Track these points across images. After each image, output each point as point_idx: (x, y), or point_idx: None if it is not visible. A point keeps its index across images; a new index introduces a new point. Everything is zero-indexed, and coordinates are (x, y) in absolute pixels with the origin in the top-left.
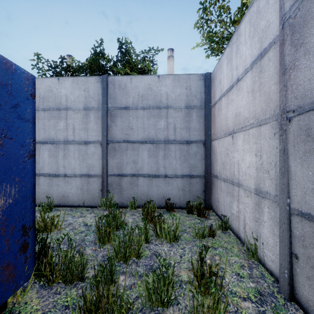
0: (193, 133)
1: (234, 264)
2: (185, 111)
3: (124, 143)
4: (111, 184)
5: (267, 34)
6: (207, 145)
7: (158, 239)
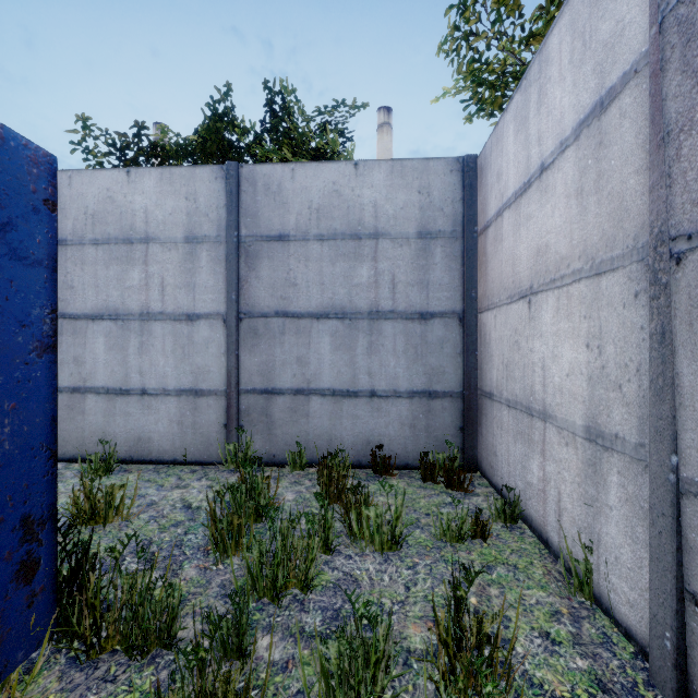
0: (435, 294)
1: (536, 609)
2: (417, 244)
3: (278, 319)
4: (247, 411)
5: (616, 52)
6: (468, 322)
7: (353, 544)
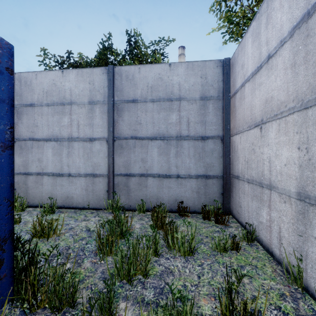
0: (209, 127)
1: (271, 292)
2: (200, 103)
3: (132, 140)
4: (117, 184)
5: None
6: (225, 141)
7: (169, 252)
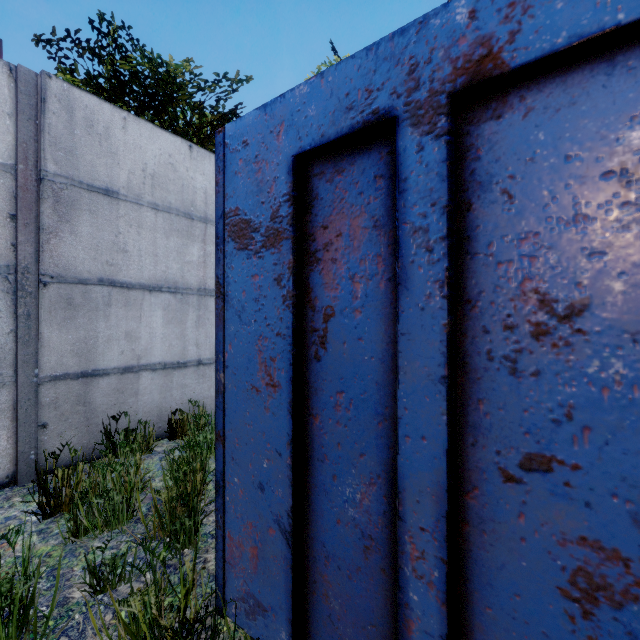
0: None
1: None
2: None
3: None
4: None
5: None
6: None
7: None
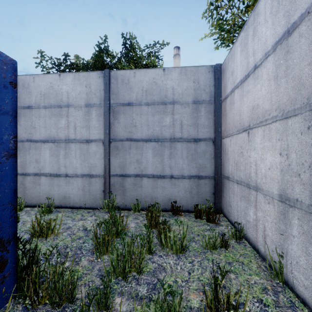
0: (201, 130)
1: (255, 286)
2: (192, 106)
3: (127, 142)
4: (113, 184)
5: (297, 4)
6: (217, 143)
7: (162, 250)
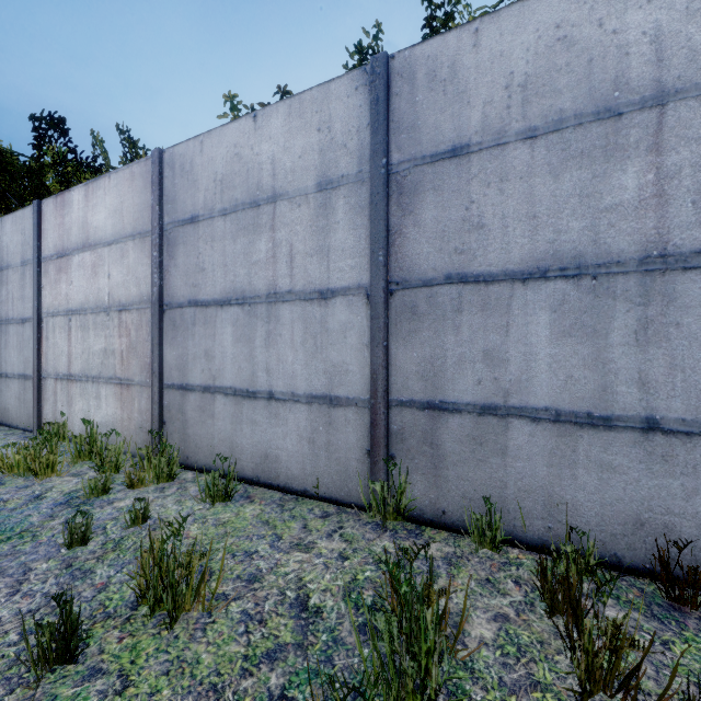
0: None
1: None
2: None
3: (450, 288)
4: (400, 435)
5: None
6: None
7: None
